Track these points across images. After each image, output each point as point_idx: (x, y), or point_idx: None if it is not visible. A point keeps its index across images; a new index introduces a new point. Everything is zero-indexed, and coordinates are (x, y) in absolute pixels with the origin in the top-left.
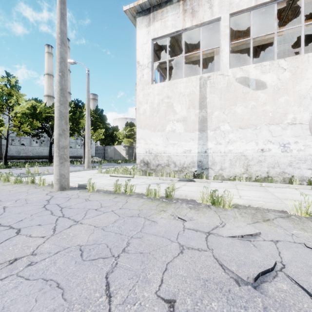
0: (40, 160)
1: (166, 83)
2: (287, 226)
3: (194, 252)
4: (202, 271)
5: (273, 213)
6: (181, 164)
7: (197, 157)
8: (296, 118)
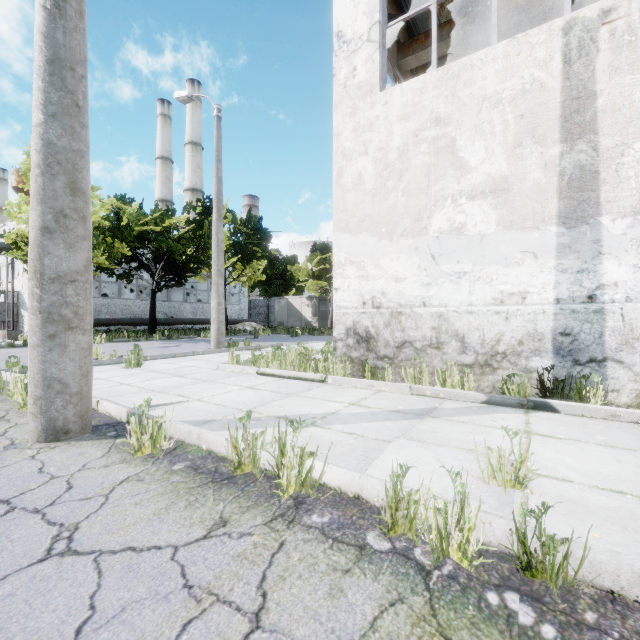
0: (139, 328)
1: (432, 76)
2: None
3: None
4: None
5: None
6: (487, 343)
7: (554, 319)
8: None
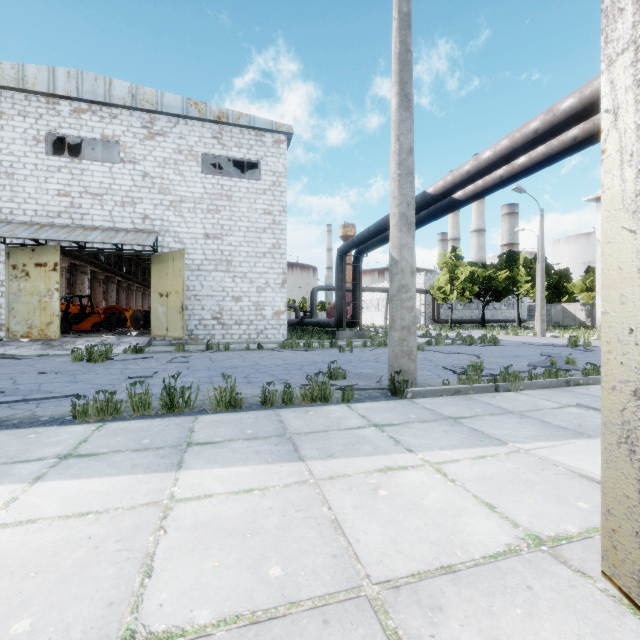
0: (464, 325)
1: None
2: None
3: None
4: None
5: None
6: None
7: None
8: None
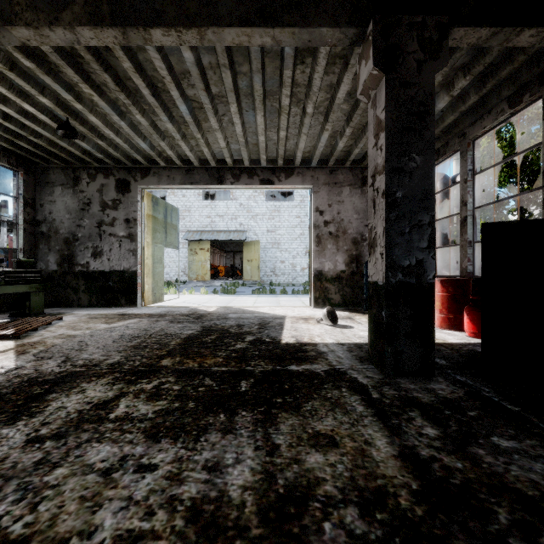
0: None
1: None
2: None
3: None
4: None
5: None
6: None
7: None
8: None
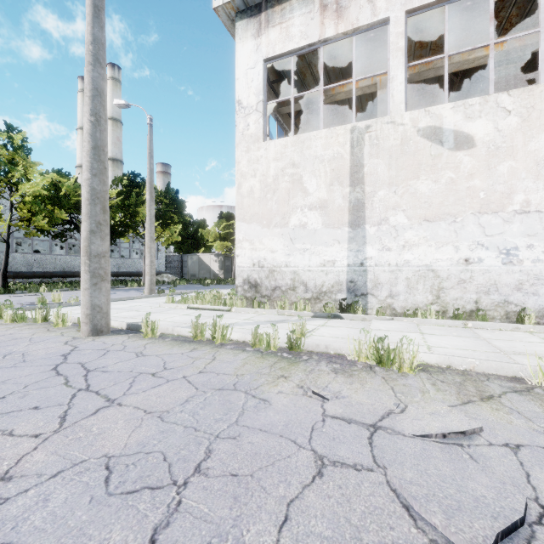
0: (68, 280)
1: (291, 139)
2: (532, 411)
3: (347, 473)
4: (366, 525)
5: (497, 383)
6: (317, 287)
7: (347, 274)
8: (530, 202)
